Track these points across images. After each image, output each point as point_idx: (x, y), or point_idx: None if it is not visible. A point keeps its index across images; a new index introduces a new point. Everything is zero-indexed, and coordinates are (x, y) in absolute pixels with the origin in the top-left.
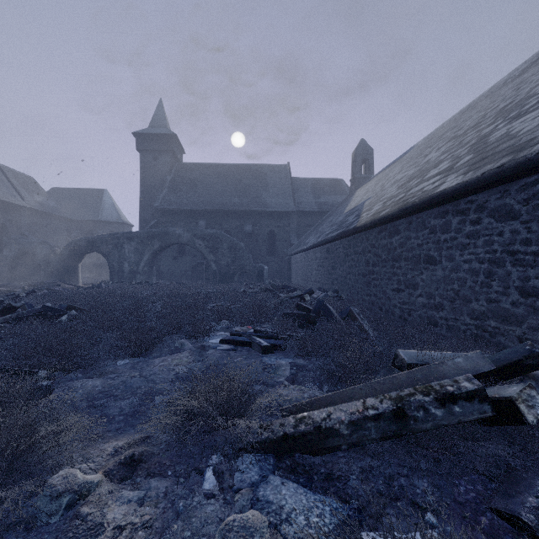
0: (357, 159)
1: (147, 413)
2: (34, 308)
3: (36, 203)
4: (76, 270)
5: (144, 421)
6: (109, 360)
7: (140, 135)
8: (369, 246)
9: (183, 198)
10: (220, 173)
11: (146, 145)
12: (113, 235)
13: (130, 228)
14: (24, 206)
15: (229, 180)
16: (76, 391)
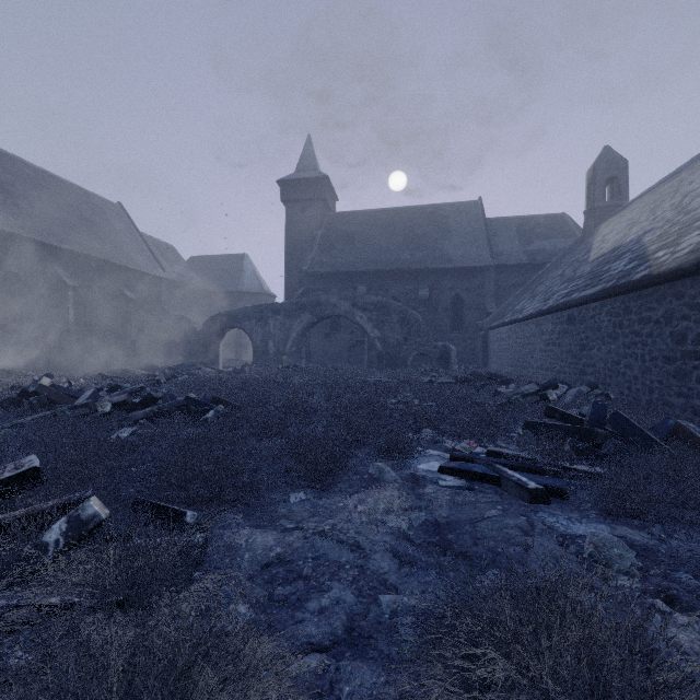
0: (598, 179)
1: (377, 640)
2: (176, 400)
3: (176, 274)
4: (216, 351)
5: (378, 666)
6: (276, 489)
7: (285, 182)
8: (684, 307)
9: (337, 257)
10: (383, 222)
11: (292, 194)
12: (256, 308)
13: (272, 300)
14: (164, 278)
15: (396, 230)
16: (240, 556)
